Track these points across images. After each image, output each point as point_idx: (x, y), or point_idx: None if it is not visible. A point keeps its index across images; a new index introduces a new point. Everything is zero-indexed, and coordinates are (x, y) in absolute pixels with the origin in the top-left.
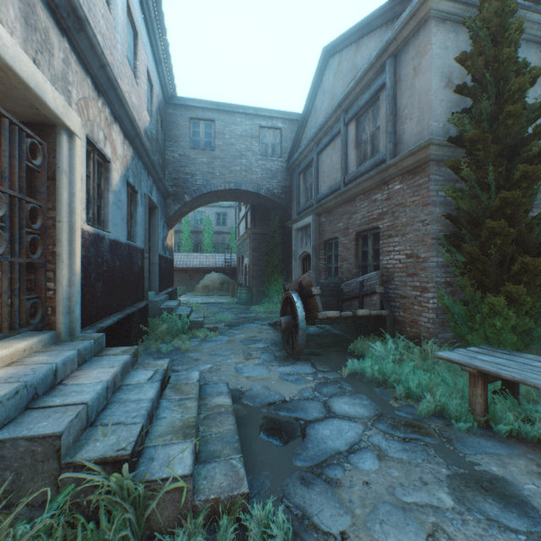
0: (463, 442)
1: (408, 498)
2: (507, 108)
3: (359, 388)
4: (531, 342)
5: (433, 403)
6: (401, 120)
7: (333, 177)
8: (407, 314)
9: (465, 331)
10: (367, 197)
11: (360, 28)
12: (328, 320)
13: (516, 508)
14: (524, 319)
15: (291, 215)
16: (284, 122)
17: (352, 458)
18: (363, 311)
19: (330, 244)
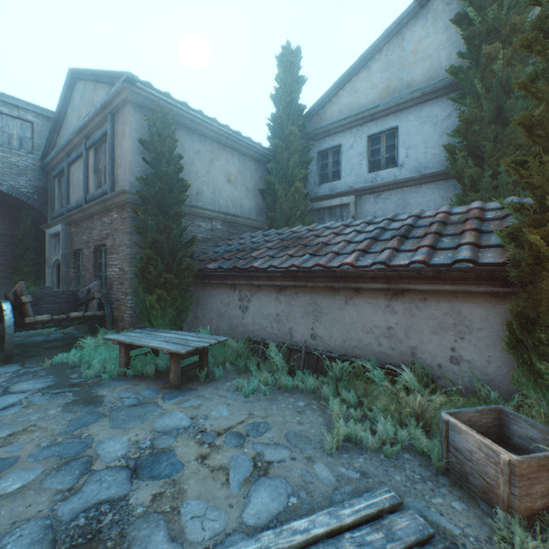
0: (101, 385)
1: (25, 418)
2: (158, 184)
3: (54, 372)
4: (181, 323)
5: (97, 368)
6: (118, 166)
7: (80, 192)
8: (120, 313)
9: (144, 320)
10: (101, 218)
11: (94, 74)
12: (52, 324)
13: (93, 404)
14: (170, 309)
15: (48, 219)
16: (38, 116)
17: (1, 412)
18: (78, 313)
19: (80, 254)
